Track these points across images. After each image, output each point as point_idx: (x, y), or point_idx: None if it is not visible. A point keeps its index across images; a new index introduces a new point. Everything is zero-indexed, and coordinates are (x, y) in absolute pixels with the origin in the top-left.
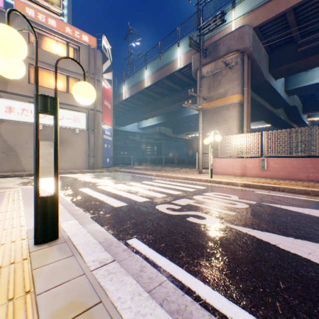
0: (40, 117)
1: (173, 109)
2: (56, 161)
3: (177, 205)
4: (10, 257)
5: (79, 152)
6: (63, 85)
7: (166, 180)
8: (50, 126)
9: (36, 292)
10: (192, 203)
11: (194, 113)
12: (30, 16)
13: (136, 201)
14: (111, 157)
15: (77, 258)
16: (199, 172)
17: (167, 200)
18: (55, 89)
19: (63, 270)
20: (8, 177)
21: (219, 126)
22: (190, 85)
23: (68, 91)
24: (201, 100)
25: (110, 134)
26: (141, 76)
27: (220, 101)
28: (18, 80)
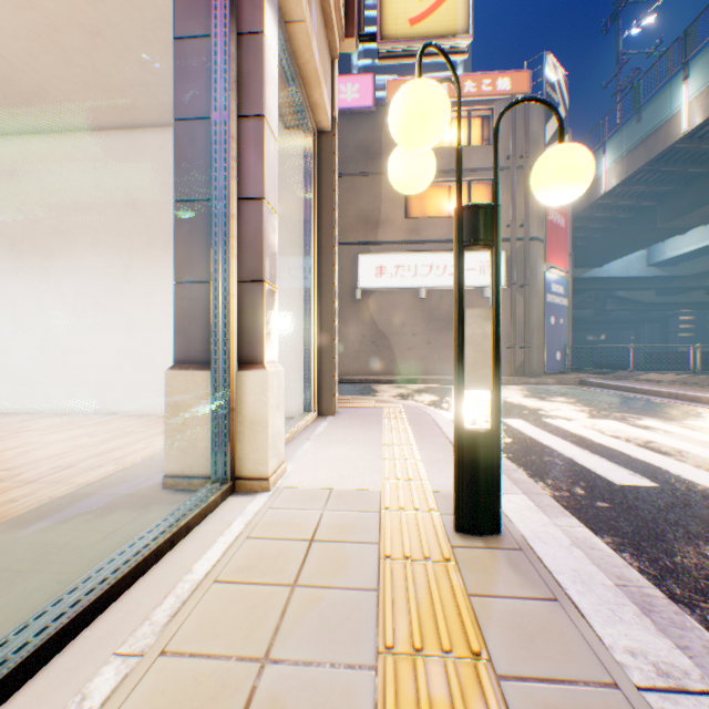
0: (420, 275)
1: None
2: (495, 352)
3: None
4: (419, 543)
5: None
6: None
7: None
8: (436, 291)
9: (494, 667)
10: None
11: None
12: None
13: (690, 483)
14: (564, 349)
15: (569, 615)
16: None
17: None
18: (493, 186)
19: (540, 634)
20: (378, 383)
21: None
22: None
23: None
24: None
25: (562, 292)
26: (665, 107)
27: None
28: (390, 218)
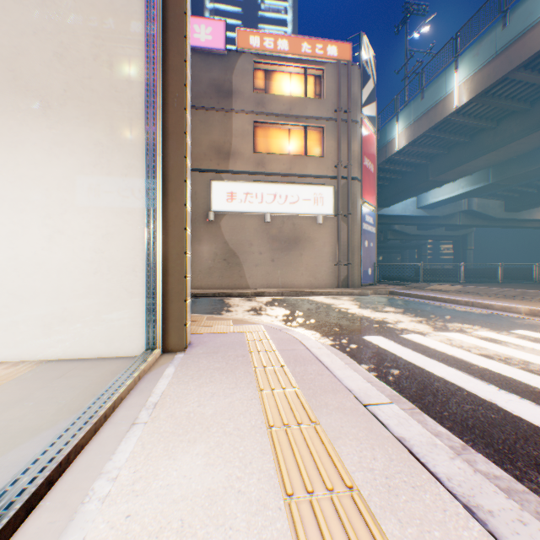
0: (266, 202)
1: (528, 146)
2: None
3: None
4: None
5: (321, 257)
6: (297, 146)
7: None
8: (279, 216)
9: None
10: None
11: None
12: (254, 48)
13: None
14: (374, 266)
15: None
16: None
17: None
18: None
19: None
20: (230, 297)
21: None
22: None
23: (304, 154)
24: None
25: (372, 222)
26: (442, 89)
27: None
28: (240, 151)
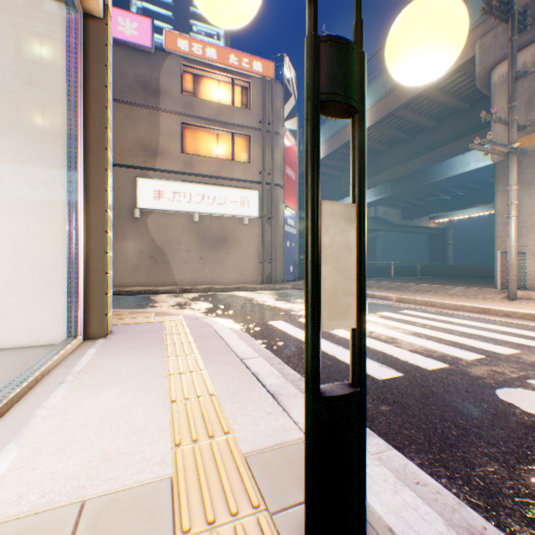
0: (195, 202)
1: (411, 168)
2: (360, 270)
3: None
4: None
5: (247, 256)
6: (225, 150)
7: (431, 312)
8: (207, 216)
9: None
10: None
11: (459, 172)
12: (182, 51)
13: (418, 367)
14: (295, 264)
15: None
16: (509, 296)
17: (505, 372)
18: (356, 23)
19: None
20: (157, 294)
21: None
22: (456, 112)
23: (232, 159)
24: (513, 131)
25: (294, 225)
26: None
27: None
28: (168, 150)
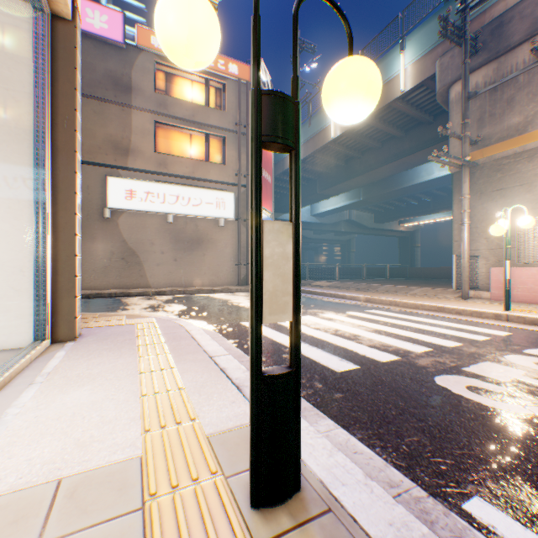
0: (169, 203)
1: (381, 175)
2: (296, 275)
3: (489, 381)
4: None
5: (223, 258)
6: (200, 151)
7: (394, 311)
8: (182, 217)
9: None
10: (525, 377)
11: (425, 179)
12: (156, 48)
13: (374, 360)
14: None
15: None
16: (462, 295)
17: (446, 362)
18: (293, 78)
19: None
20: (129, 296)
21: (508, 198)
22: (421, 124)
23: (207, 160)
24: (466, 146)
25: None
26: (323, 120)
27: (511, 143)
28: (140, 149)
